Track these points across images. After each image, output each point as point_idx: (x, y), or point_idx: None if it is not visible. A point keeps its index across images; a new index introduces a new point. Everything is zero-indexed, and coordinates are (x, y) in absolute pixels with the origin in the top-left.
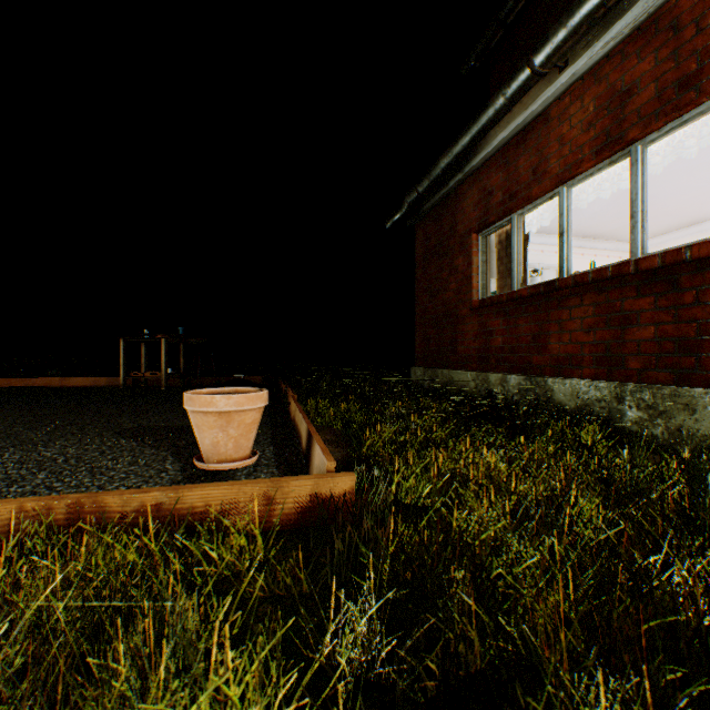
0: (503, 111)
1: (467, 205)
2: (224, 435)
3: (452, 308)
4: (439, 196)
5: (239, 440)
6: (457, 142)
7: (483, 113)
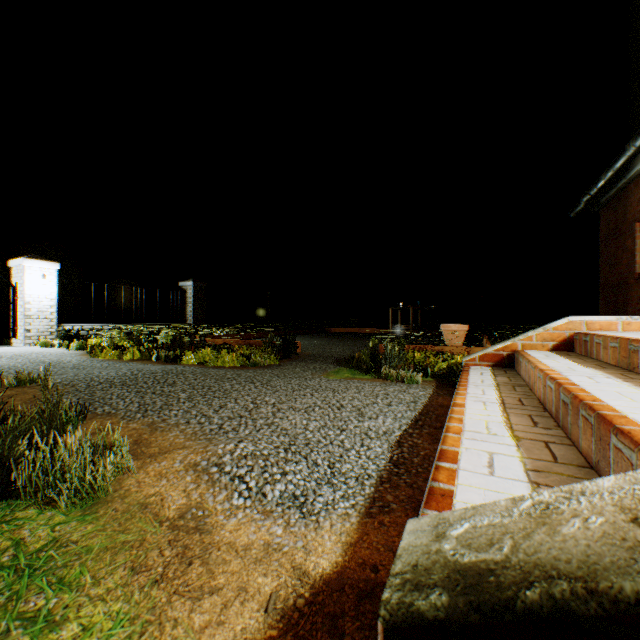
0: (635, 152)
1: (633, 200)
2: (453, 338)
3: (622, 278)
4: (611, 193)
5: (457, 340)
6: (609, 167)
7: (621, 153)
